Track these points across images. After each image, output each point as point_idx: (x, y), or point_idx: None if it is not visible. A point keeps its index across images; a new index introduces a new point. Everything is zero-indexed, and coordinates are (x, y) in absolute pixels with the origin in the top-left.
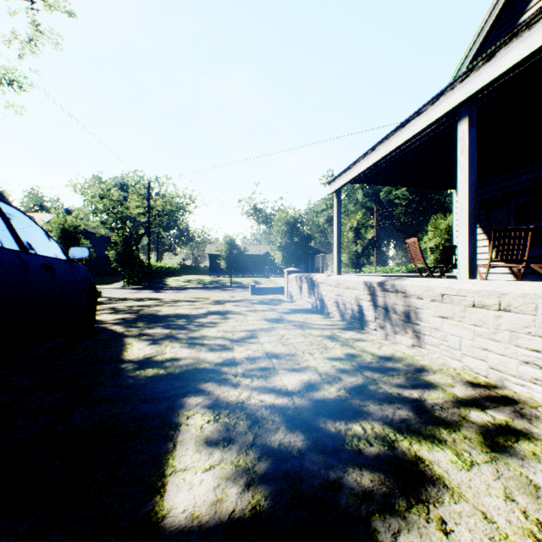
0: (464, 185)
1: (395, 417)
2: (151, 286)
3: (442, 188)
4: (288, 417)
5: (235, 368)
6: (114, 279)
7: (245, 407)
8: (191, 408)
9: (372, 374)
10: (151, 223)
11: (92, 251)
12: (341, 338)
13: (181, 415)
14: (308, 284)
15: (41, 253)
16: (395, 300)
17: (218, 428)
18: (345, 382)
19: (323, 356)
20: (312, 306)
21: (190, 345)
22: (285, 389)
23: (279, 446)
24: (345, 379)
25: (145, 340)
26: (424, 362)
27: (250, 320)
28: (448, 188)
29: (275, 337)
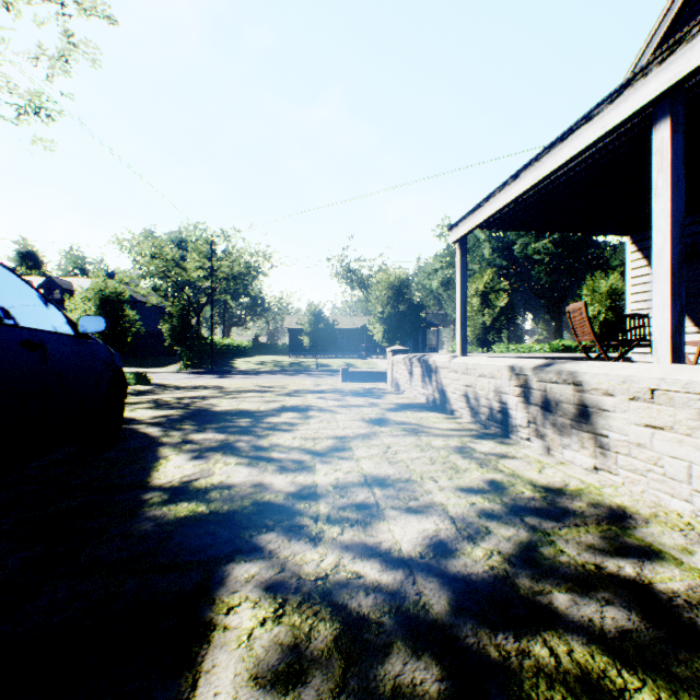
0: (664, 221)
1: (608, 625)
2: (214, 370)
3: (610, 234)
4: (406, 615)
5: (316, 505)
6: (169, 360)
7: (329, 590)
8: (237, 588)
9: (540, 523)
10: (214, 288)
11: (142, 324)
12: (477, 452)
13: (218, 604)
14: (422, 369)
15: (25, 324)
16: (562, 395)
17: (280, 641)
18: (498, 538)
19: (454, 484)
20: (428, 399)
21: (252, 462)
22: (398, 549)
23: (392, 696)
24: (497, 532)
25: (187, 452)
26: (622, 499)
27: (340, 421)
28: (619, 233)
29: (377, 449)
